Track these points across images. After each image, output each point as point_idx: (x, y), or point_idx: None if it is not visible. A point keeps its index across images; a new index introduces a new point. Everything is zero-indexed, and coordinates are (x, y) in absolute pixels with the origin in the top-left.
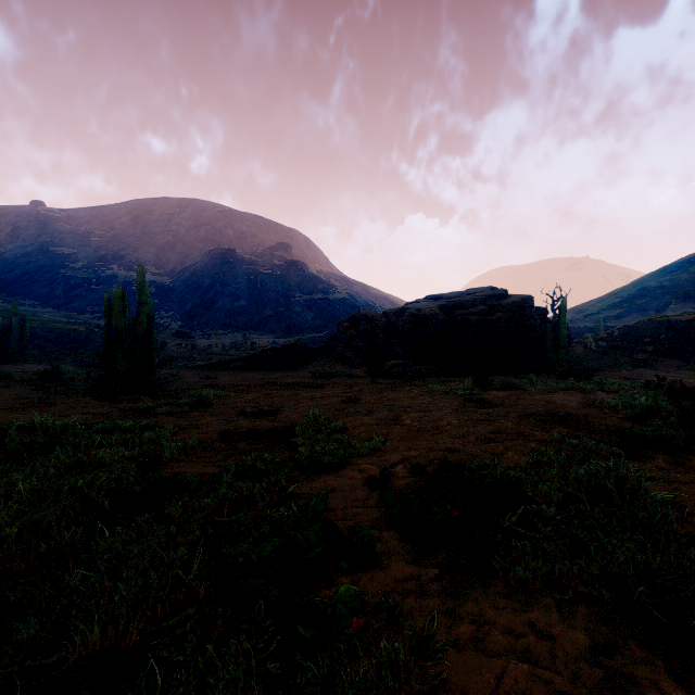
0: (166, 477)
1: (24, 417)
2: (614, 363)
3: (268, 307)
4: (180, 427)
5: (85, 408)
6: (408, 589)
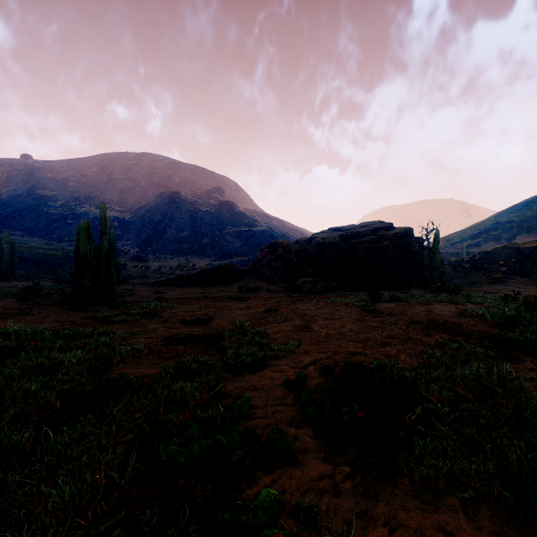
0: (114, 377)
1: (5, 324)
2: (476, 280)
3: (206, 237)
4: (131, 333)
5: (56, 317)
6: (323, 488)
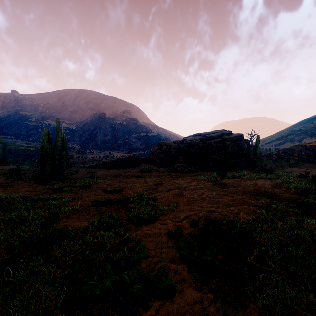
0: (59, 228)
1: None
2: (280, 165)
3: (120, 139)
4: (73, 198)
5: (28, 188)
6: (195, 311)
